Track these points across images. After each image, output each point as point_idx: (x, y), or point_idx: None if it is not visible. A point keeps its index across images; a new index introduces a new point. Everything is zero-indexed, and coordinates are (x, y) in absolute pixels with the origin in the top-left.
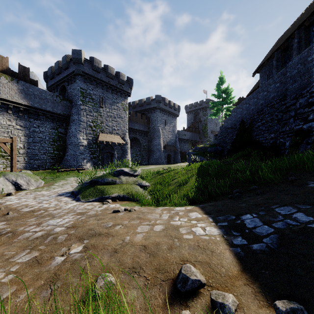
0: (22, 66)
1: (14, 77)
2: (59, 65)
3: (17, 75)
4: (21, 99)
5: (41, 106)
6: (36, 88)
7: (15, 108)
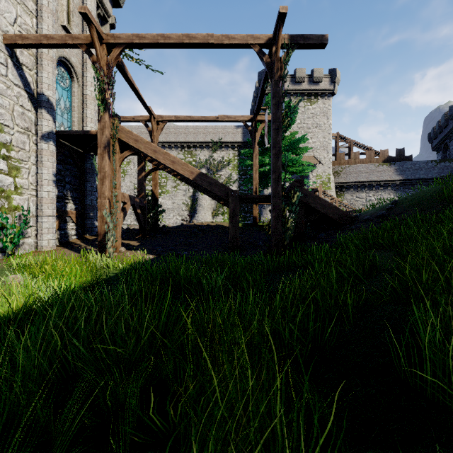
0: (398, 150)
1: (392, 161)
2: (439, 125)
3: (394, 158)
4: (397, 176)
5: (415, 176)
6: (409, 162)
7: (393, 184)
